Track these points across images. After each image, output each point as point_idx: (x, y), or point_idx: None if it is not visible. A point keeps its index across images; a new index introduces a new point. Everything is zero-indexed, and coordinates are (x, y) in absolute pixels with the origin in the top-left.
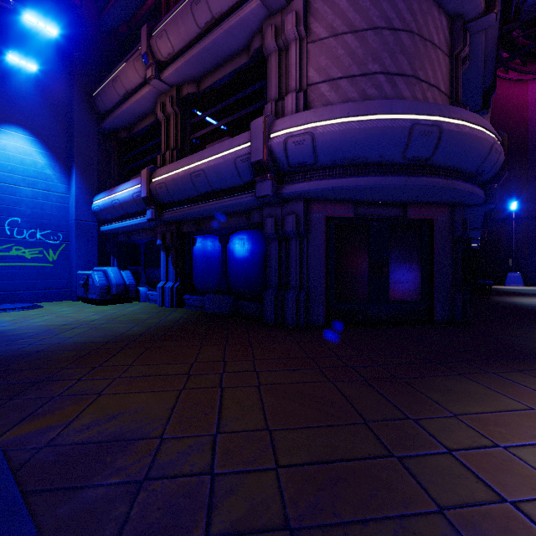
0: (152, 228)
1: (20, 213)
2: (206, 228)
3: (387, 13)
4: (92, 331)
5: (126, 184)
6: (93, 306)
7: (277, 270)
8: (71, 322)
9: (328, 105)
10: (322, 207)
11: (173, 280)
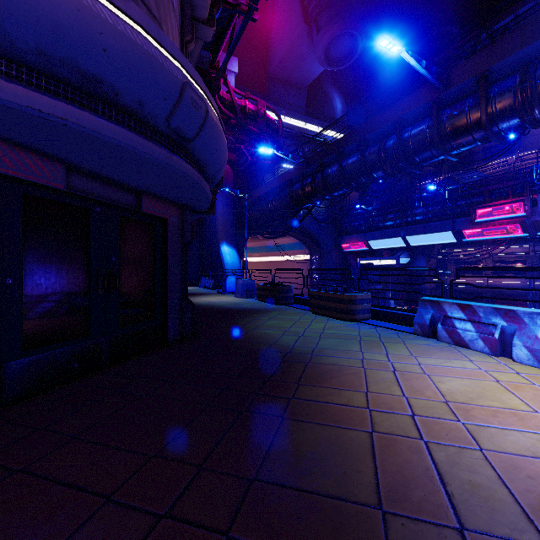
0: None
1: None
2: None
3: None
4: None
5: None
6: None
7: None
8: None
9: None
10: None
11: None
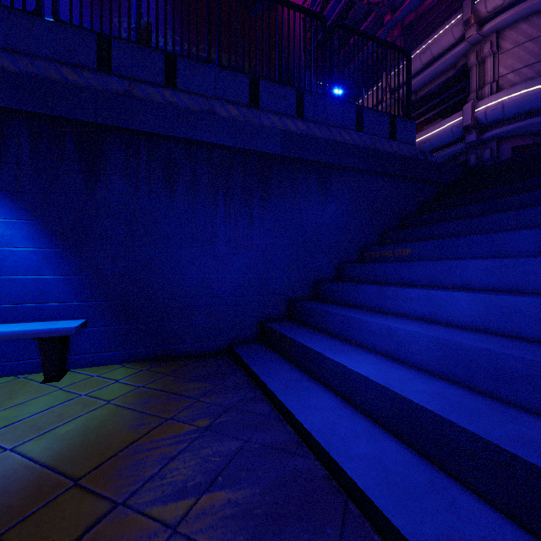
0: None
1: None
2: None
3: None
4: None
5: None
6: None
7: None
8: None
9: (512, 87)
10: (508, 142)
11: None
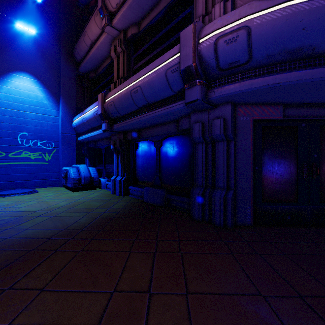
0: (108, 137)
1: (27, 130)
2: (144, 135)
3: None
4: (48, 221)
5: (90, 106)
6: (69, 192)
7: (204, 171)
8: (42, 209)
9: None
10: (249, 110)
11: (121, 175)
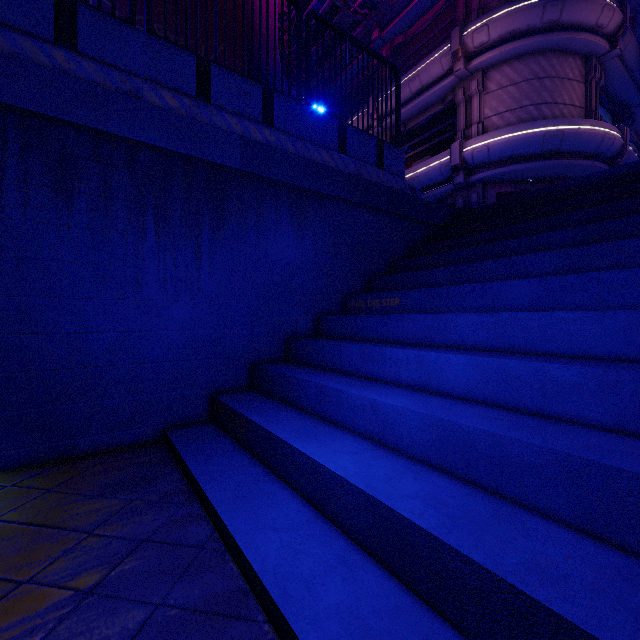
0: None
1: None
2: None
3: (535, 70)
4: None
5: None
6: None
7: None
8: None
9: (497, 130)
10: (493, 187)
11: None
